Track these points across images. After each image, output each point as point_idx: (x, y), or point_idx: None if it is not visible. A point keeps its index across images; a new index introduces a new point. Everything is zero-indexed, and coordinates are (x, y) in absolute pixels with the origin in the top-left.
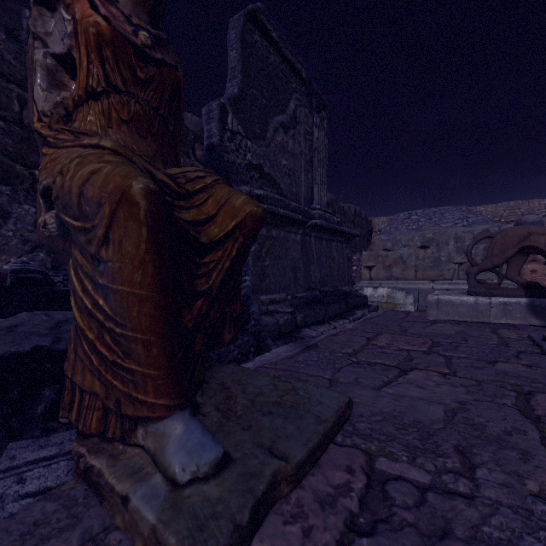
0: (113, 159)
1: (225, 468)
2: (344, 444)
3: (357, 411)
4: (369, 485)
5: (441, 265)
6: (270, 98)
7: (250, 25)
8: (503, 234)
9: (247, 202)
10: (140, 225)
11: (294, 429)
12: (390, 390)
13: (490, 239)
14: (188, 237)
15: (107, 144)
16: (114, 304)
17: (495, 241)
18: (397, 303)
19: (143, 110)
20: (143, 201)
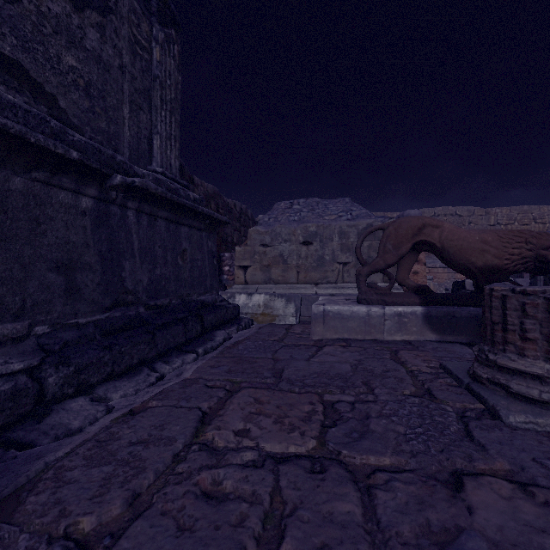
0: None
1: None
2: None
3: None
4: None
5: (325, 265)
6: None
7: None
8: (397, 225)
9: None
10: None
11: None
12: None
13: (375, 235)
14: None
15: None
16: None
17: (388, 233)
18: (275, 314)
19: None
20: None
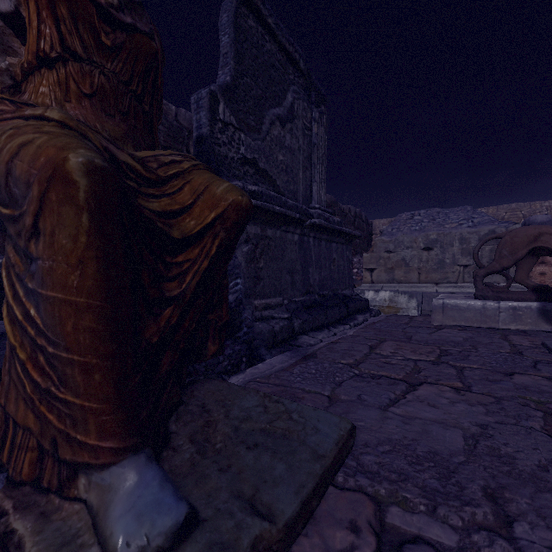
0: (55, 130)
1: (188, 537)
2: (346, 487)
3: (361, 439)
4: (380, 551)
5: (445, 268)
6: (265, 89)
7: (244, 8)
8: (513, 234)
9: (230, 190)
10: (79, 211)
11: (284, 469)
12: (398, 410)
13: (497, 240)
14: (154, 230)
15: (54, 115)
16: (44, 315)
17: (503, 241)
18: (399, 307)
19: (110, 83)
20: (83, 180)
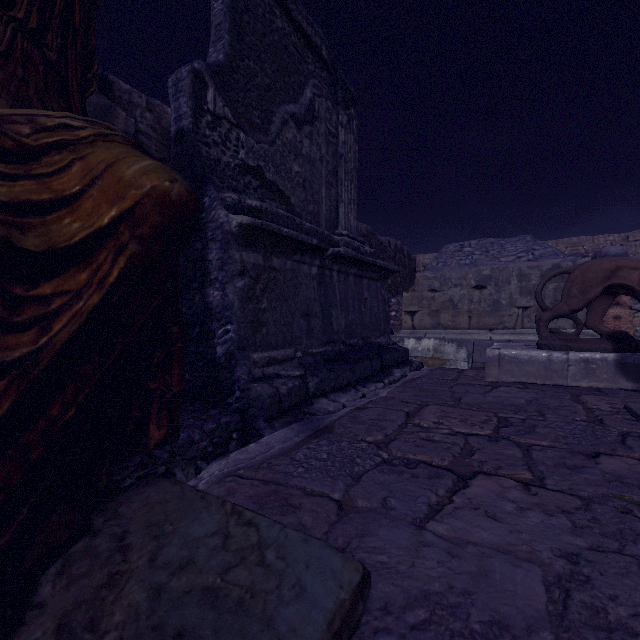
0: None
1: None
2: None
3: (378, 594)
4: None
5: (501, 310)
6: (275, 78)
7: None
8: (584, 268)
9: (151, 171)
10: None
11: None
12: (441, 527)
13: (563, 276)
14: None
15: None
16: None
17: (573, 277)
18: (446, 358)
19: None
20: None
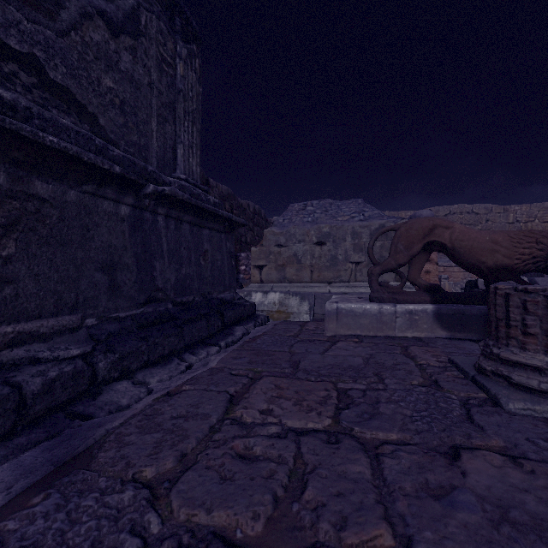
0: None
1: None
2: None
3: None
4: None
5: (338, 265)
6: None
7: None
8: (408, 226)
9: None
10: None
11: None
12: None
13: (387, 235)
14: None
15: None
16: None
17: (399, 234)
18: (290, 311)
19: None
20: None
